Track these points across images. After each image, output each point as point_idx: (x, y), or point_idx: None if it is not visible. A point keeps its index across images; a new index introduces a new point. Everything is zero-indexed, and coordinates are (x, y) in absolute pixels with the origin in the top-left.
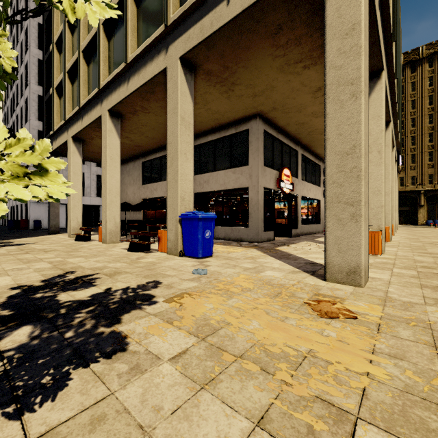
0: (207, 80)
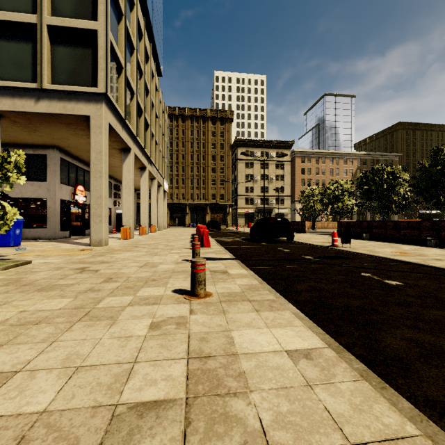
0: (11, 123)
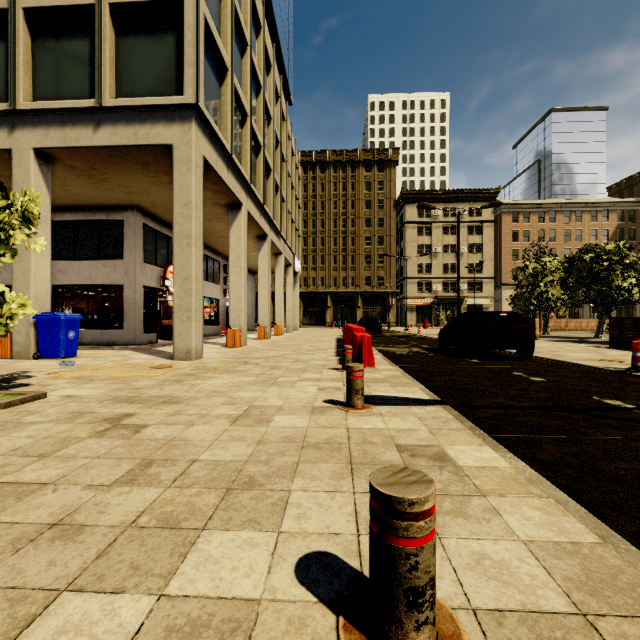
0: (68, 170)
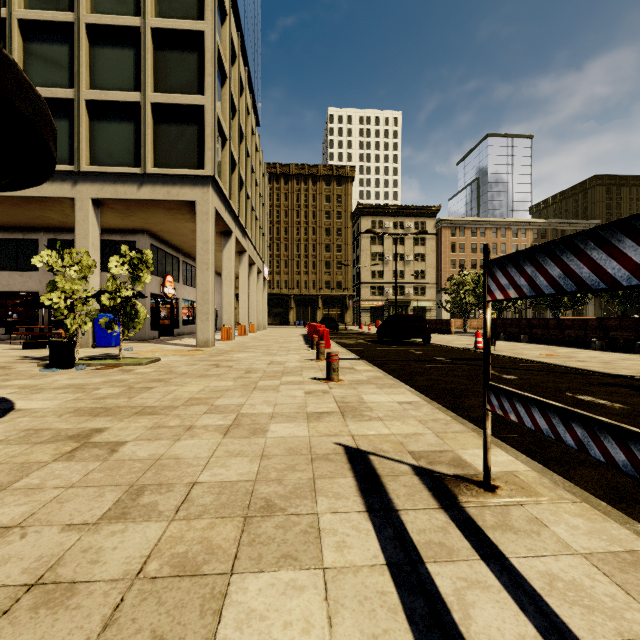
0: (108, 209)
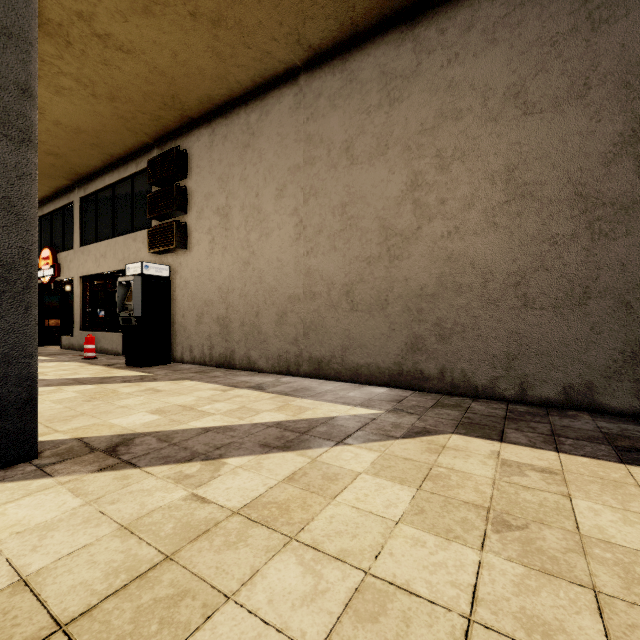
0: None
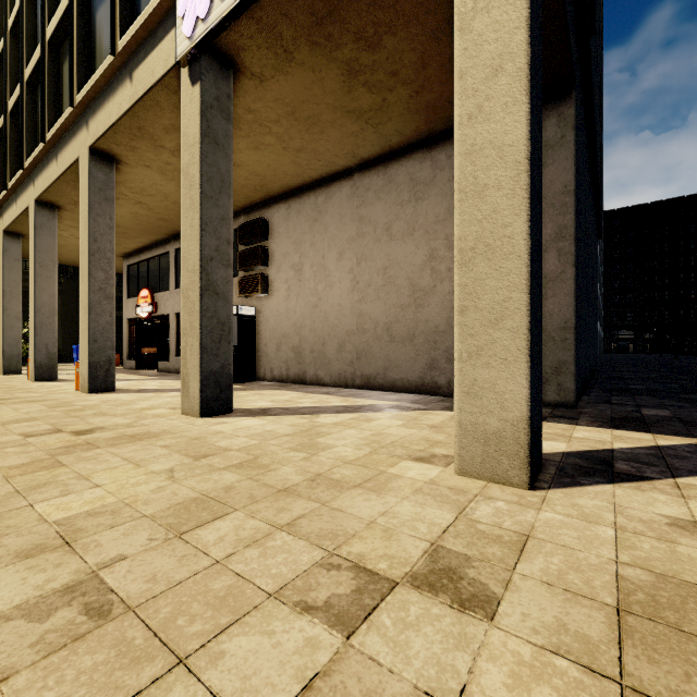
0: None
